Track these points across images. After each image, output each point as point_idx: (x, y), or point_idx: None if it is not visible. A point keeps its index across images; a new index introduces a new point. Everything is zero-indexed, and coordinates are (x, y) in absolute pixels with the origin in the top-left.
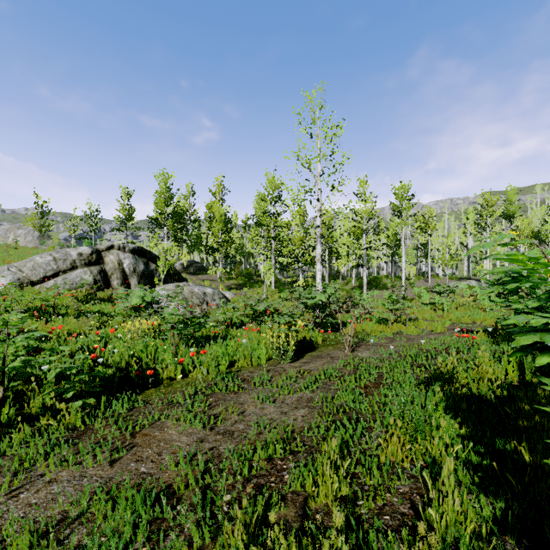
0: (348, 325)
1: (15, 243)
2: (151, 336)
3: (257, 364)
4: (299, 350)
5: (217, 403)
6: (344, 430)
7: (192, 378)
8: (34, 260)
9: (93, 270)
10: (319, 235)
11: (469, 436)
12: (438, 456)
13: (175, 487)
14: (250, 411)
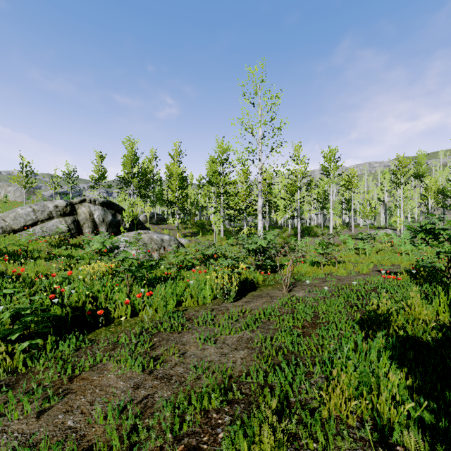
0: (285, 267)
1: (5, 198)
2: (109, 277)
3: (203, 303)
4: (242, 289)
5: (161, 343)
6: (283, 378)
7: (141, 317)
8: (16, 211)
9: (67, 220)
10: (260, 190)
11: (418, 389)
12: (387, 413)
13: (98, 448)
14: (191, 352)
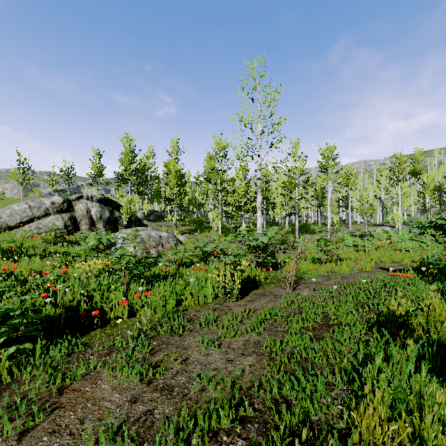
0: (286, 264)
1: (3, 195)
2: (105, 275)
3: (204, 303)
4: (243, 288)
5: (160, 348)
6: (302, 393)
7: (139, 317)
8: (12, 208)
9: (64, 216)
10: (259, 186)
11: None
12: (432, 440)
13: None
14: (194, 358)
